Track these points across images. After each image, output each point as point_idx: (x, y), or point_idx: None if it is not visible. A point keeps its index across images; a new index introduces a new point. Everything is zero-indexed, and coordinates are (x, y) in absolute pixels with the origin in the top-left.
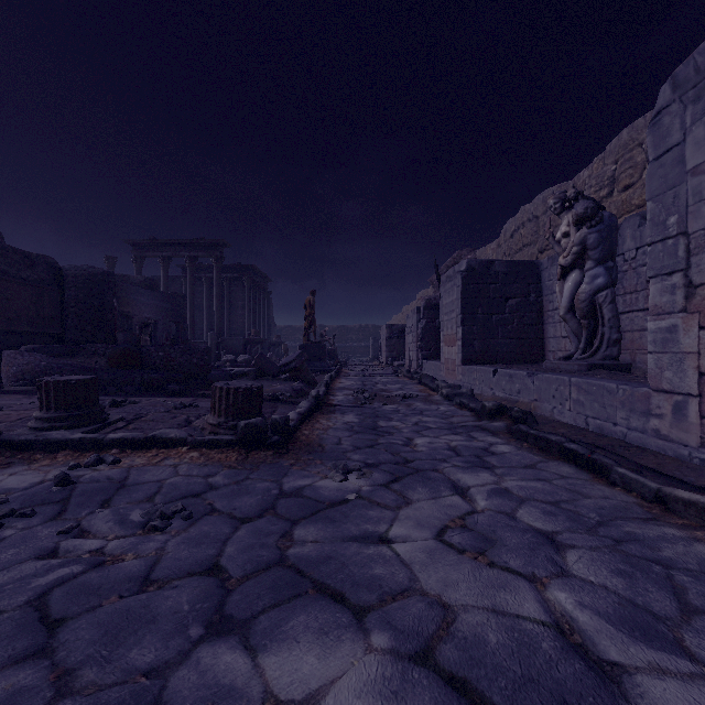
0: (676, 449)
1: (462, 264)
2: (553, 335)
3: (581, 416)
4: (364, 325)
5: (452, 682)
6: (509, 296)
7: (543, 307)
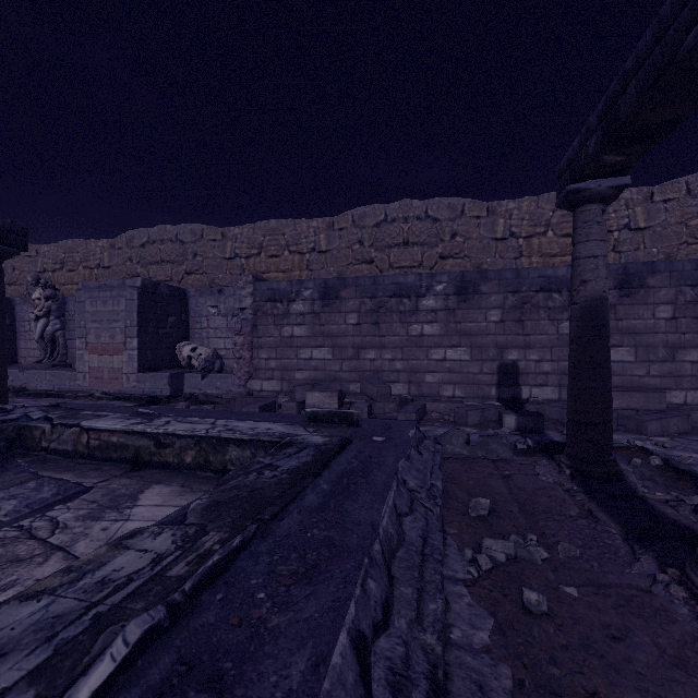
0: (84, 388)
1: None
2: (25, 347)
3: (52, 386)
4: None
5: None
6: None
7: (17, 329)
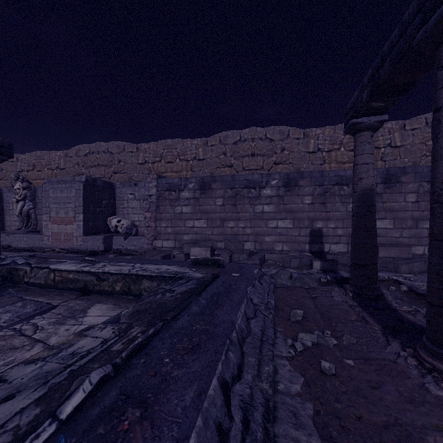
0: (48, 246)
1: None
2: (9, 220)
3: (27, 244)
4: None
5: None
6: None
7: (4, 208)
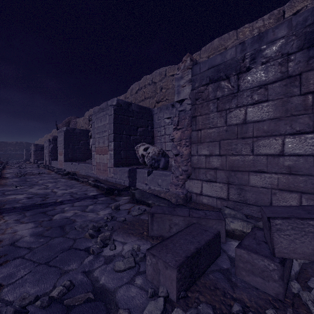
0: (94, 175)
1: (64, 128)
2: None
3: (85, 172)
4: (19, 142)
5: (35, 194)
6: (81, 140)
7: None
